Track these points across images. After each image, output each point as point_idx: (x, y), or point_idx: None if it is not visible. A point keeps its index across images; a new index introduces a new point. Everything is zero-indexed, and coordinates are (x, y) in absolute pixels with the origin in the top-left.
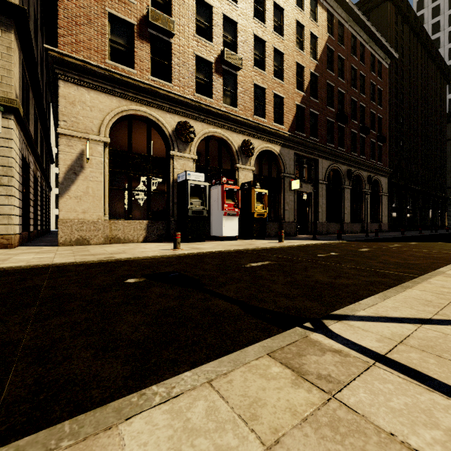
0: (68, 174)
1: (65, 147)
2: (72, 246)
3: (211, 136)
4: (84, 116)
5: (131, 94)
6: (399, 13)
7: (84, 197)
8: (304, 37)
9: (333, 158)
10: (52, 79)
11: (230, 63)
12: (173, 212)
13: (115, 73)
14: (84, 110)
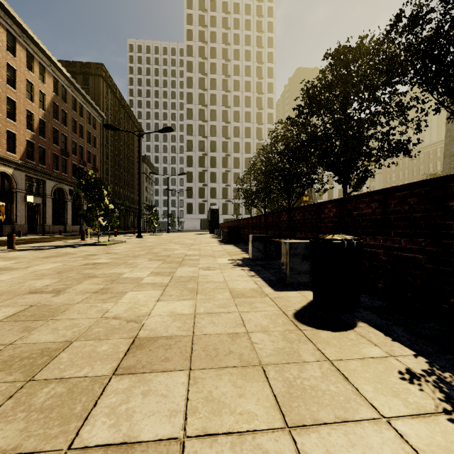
0: None
1: None
2: None
3: None
4: None
5: None
6: (109, 87)
7: None
8: (34, 92)
9: (58, 181)
10: None
11: None
12: None
13: None
14: None
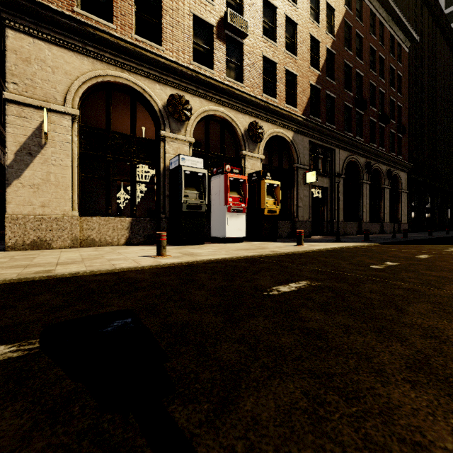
0: (19, 154)
1: (16, 118)
2: (24, 251)
3: (211, 116)
4: (43, 79)
5: (108, 55)
6: None
7: (44, 186)
8: (319, 8)
9: (351, 149)
10: (4, 33)
11: (234, 27)
12: (163, 207)
13: (86, 25)
14: (44, 72)
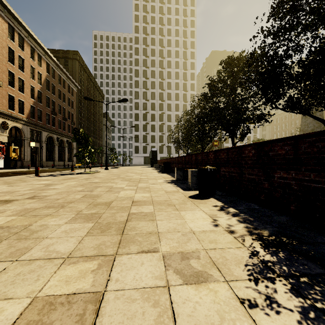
0: None
1: None
2: None
3: None
4: None
5: None
6: (82, 67)
7: None
8: (35, 73)
9: (50, 131)
10: None
11: None
12: None
13: None
14: None
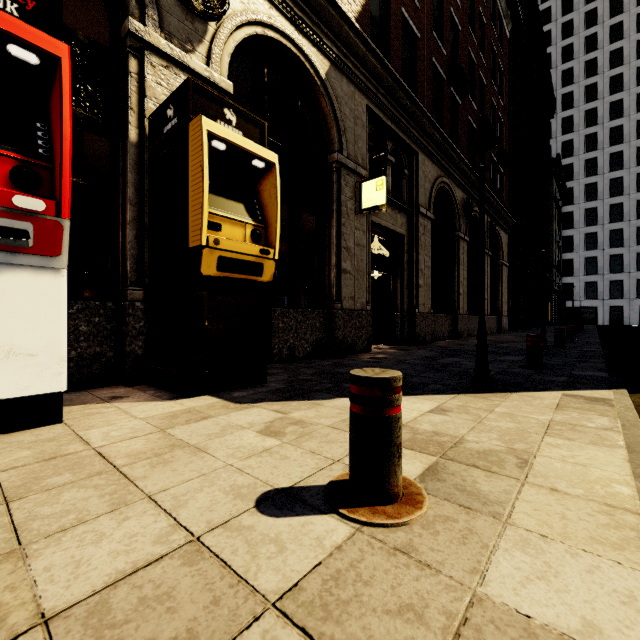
0: None
1: None
2: None
3: None
4: None
5: None
6: None
7: None
8: None
9: (444, 164)
10: None
11: None
12: None
13: None
14: None
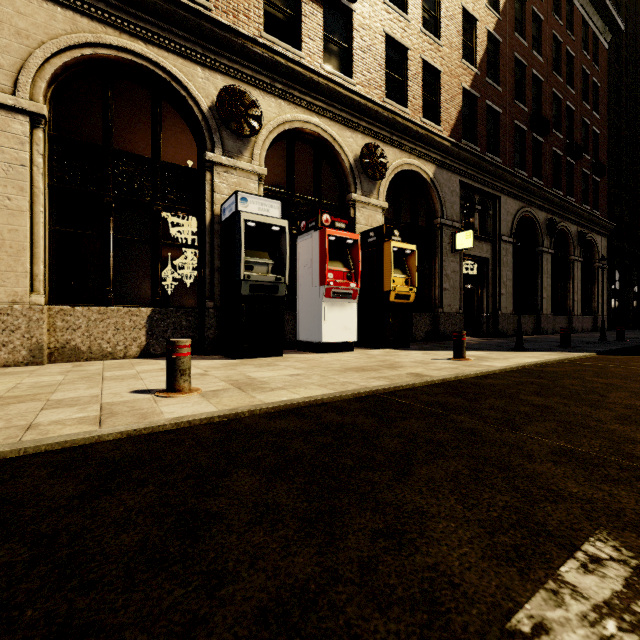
0: None
1: None
2: None
3: (297, 131)
4: None
5: (104, 7)
6: None
7: None
8: None
9: (525, 197)
10: None
11: None
12: (211, 289)
13: None
14: None
